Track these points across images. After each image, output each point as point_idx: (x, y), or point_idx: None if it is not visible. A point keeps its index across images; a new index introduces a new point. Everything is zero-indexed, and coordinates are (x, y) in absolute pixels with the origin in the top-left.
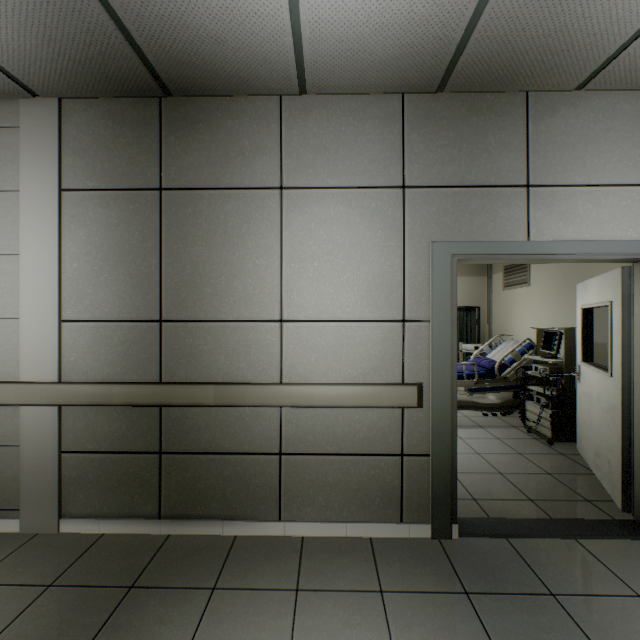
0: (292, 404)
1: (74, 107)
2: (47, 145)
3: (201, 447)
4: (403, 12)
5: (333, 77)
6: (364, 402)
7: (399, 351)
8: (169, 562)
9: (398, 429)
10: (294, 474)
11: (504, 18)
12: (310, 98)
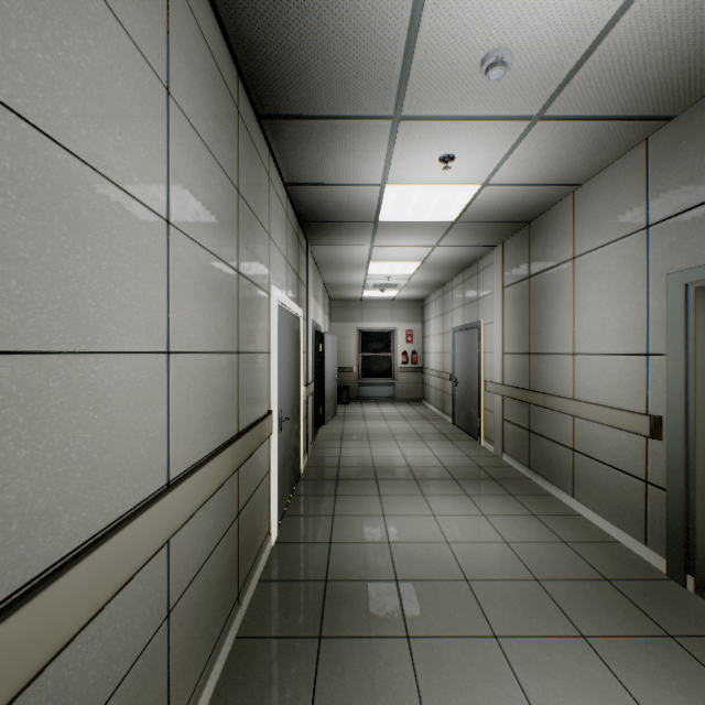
0: (573, 414)
1: (506, 244)
2: (499, 268)
3: (542, 432)
4: (552, 151)
5: (579, 174)
6: (611, 423)
7: (643, 383)
8: (513, 482)
9: (642, 456)
10: (579, 467)
11: (608, 102)
12: (587, 184)
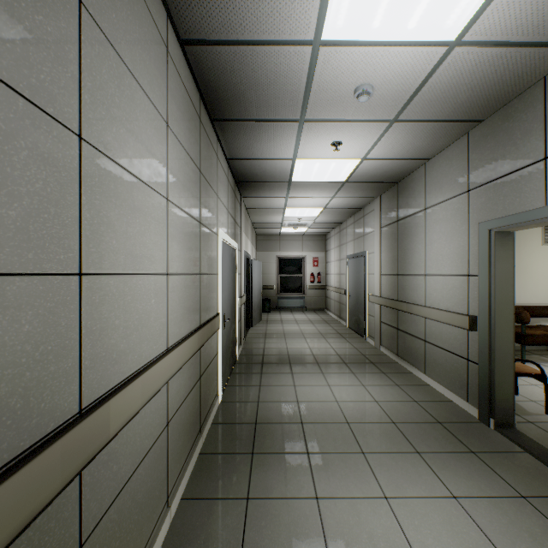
0: (424, 316)
1: (383, 197)
2: (378, 213)
3: (405, 330)
4: (407, 139)
5: (426, 153)
6: (447, 321)
7: (466, 294)
8: (386, 365)
9: (465, 343)
10: (428, 353)
11: (438, 112)
12: (433, 159)
